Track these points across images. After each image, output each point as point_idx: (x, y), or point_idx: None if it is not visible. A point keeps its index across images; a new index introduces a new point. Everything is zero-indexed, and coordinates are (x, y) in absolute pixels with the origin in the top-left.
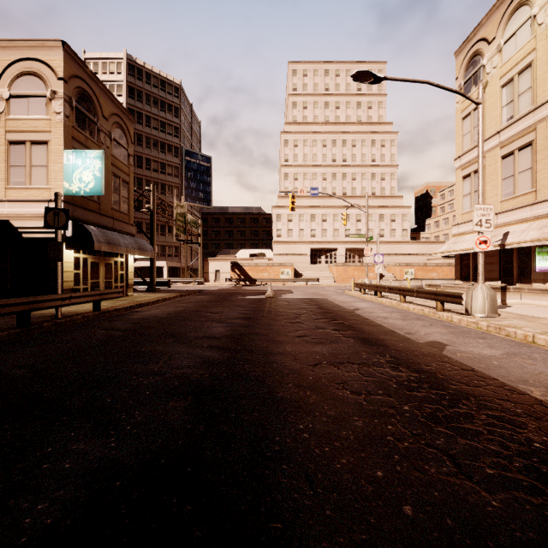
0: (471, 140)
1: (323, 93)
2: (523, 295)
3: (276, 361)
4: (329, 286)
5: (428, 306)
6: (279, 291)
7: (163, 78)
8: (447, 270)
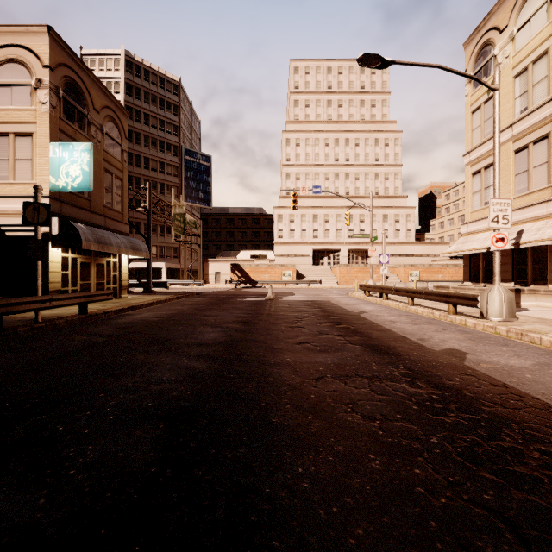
0: (481, 135)
1: (325, 91)
2: (538, 297)
3: (273, 374)
4: (331, 288)
5: (438, 308)
6: (280, 293)
7: (161, 75)
8: (453, 271)
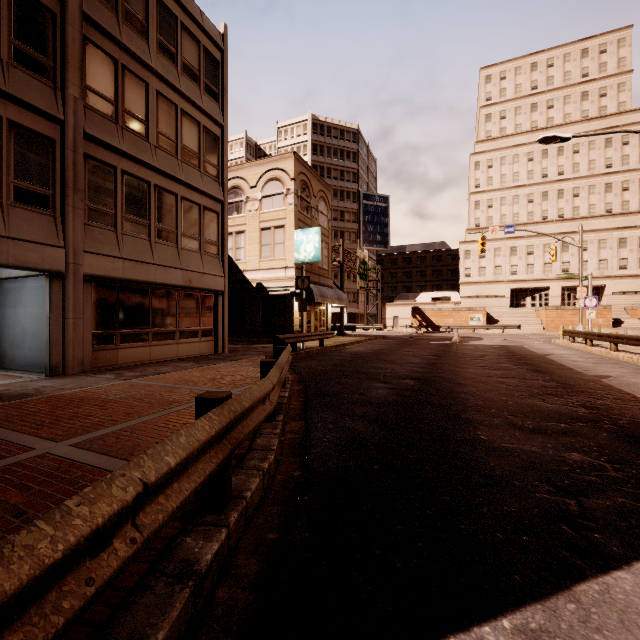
0: None
1: (528, 94)
2: None
3: (461, 374)
4: (533, 334)
5: None
6: (467, 338)
7: (342, 127)
8: None
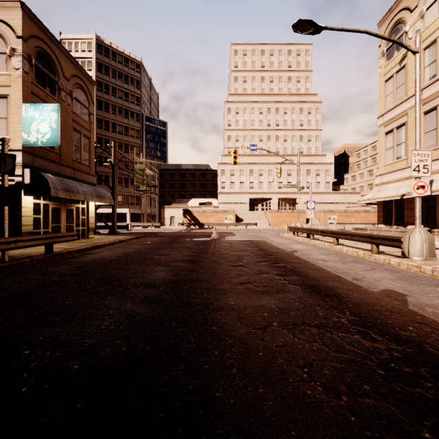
0: (393, 100)
1: (259, 70)
2: None
3: (217, 322)
4: (265, 229)
5: (360, 248)
6: (223, 234)
7: (126, 56)
8: (364, 215)
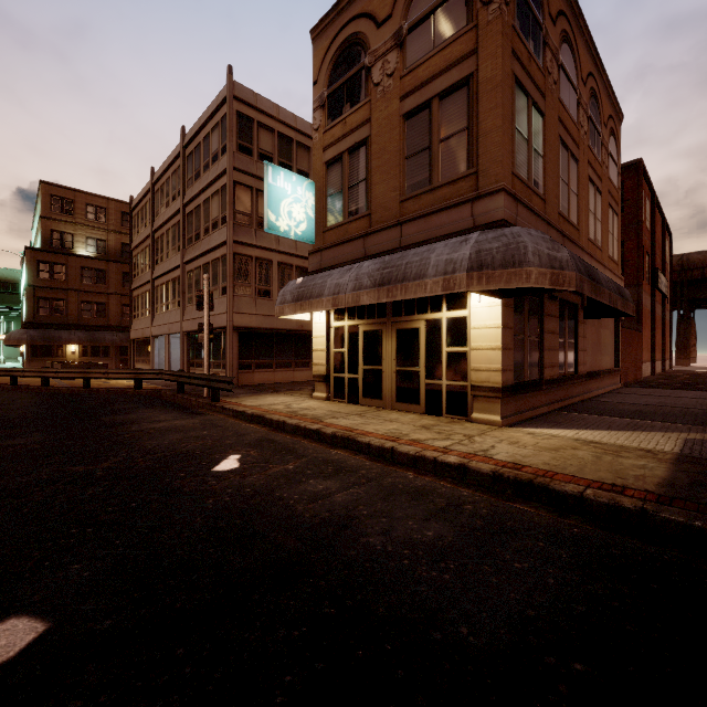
0: None
1: None
2: None
3: None
4: None
5: None
6: None
7: None
8: None
